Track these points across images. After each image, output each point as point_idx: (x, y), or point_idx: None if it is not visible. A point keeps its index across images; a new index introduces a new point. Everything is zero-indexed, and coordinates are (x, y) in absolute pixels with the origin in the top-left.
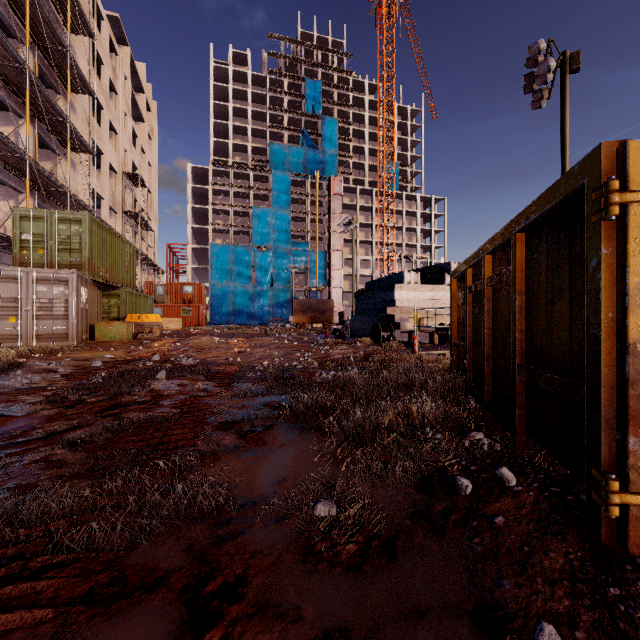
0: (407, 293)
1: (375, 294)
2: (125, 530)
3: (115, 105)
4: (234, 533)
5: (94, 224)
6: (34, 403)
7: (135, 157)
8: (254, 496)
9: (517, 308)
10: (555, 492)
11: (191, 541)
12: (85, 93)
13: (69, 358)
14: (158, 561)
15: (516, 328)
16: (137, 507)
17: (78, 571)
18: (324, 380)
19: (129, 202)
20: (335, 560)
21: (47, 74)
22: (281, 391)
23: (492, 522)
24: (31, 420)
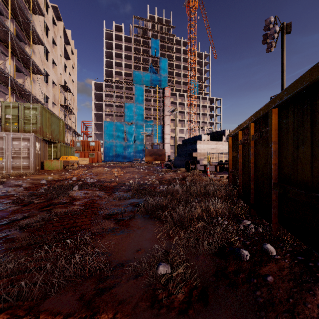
0: (203, 145)
1: (187, 146)
2: (42, 286)
3: (55, 51)
4: (109, 286)
5: (43, 110)
6: (6, 203)
7: (65, 77)
8: (122, 260)
9: (273, 151)
10: (301, 260)
11: (83, 292)
12: (40, 44)
13: (29, 179)
14: (60, 308)
15: (272, 163)
16: (52, 269)
17: (9, 316)
18: (161, 191)
19: (62, 100)
20: (171, 306)
21: (20, 34)
22: (139, 196)
23: (266, 280)
24: (2, 213)
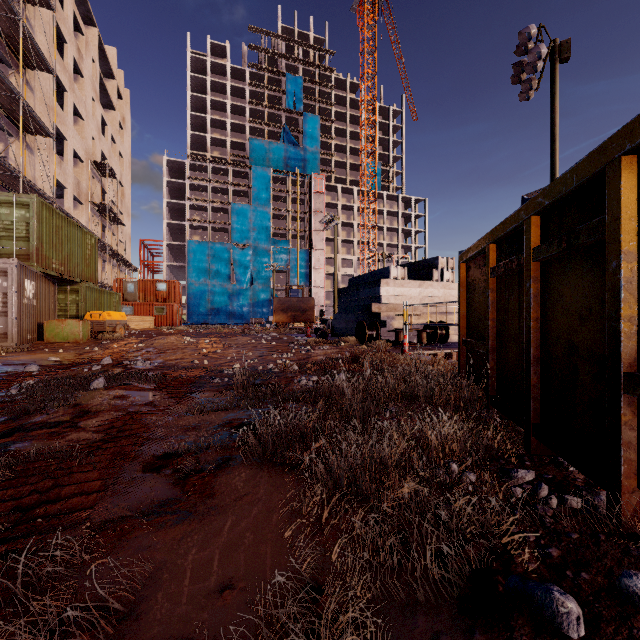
0: (394, 289)
1: (359, 290)
2: None
3: (81, 88)
4: None
5: (44, 209)
6: None
7: (104, 146)
8: None
9: (623, 281)
10: None
11: None
12: (43, 70)
13: (0, 362)
14: None
15: (621, 314)
16: None
17: None
18: (304, 389)
19: (97, 193)
20: None
21: None
22: (249, 404)
23: None
24: None
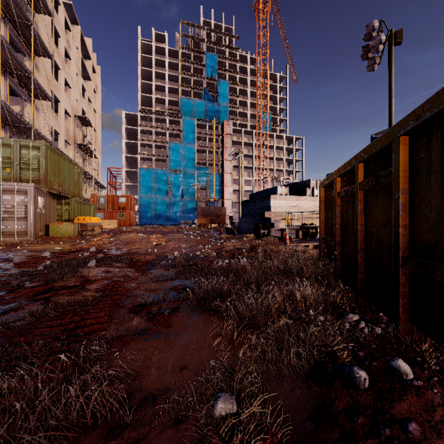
0: (279, 202)
1: (256, 202)
2: None
3: (69, 67)
4: None
5: (49, 150)
6: None
7: (84, 105)
8: (155, 388)
9: (400, 205)
10: None
11: None
12: (45, 56)
13: (26, 250)
14: None
15: (400, 224)
16: (29, 410)
17: None
18: (220, 267)
19: (79, 137)
20: None
21: (16, 41)
22: (186, 276)
23: (407, 431)
24: None
